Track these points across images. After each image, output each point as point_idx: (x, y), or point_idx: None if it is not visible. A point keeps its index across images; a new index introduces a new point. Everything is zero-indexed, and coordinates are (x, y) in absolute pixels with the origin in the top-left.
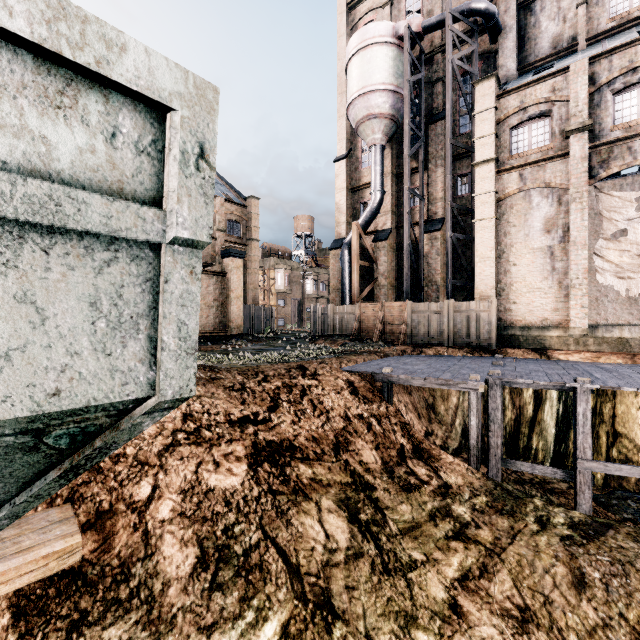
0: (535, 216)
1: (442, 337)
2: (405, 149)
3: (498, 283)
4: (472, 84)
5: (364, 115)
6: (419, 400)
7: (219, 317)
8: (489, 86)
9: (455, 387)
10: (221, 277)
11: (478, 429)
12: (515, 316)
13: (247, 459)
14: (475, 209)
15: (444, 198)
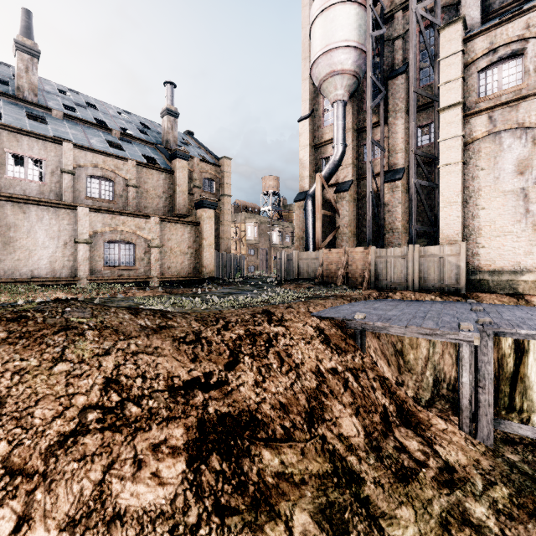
0: (506, 158)
1: (407, 281)
2: (367, 101)
3: (465, 227)
4: (437, 30)
5: (327, 72)
6: (387, 345)
7: (193, 263)
8: (456, 30)
9: (442, 338)
10: (195, 226)
11: (472, 387)
12: (484, 260)
13: (187, 451)
14: (440, 154)
15: (404, 149)
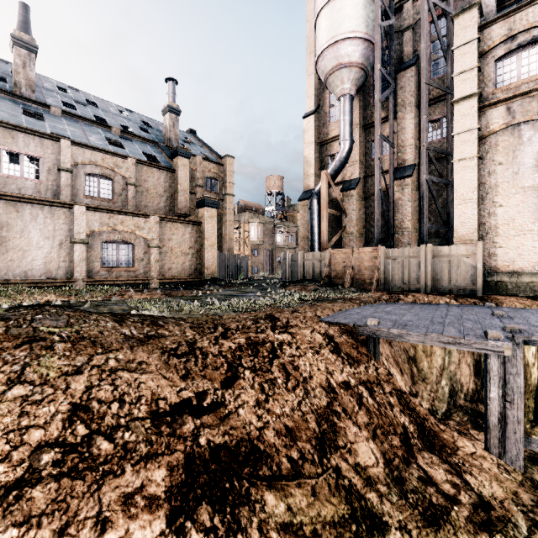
0: (526, 152)
1: (418, 283)
2: (376, 94)
3: (480, 226)
4: (451, 17)
5: (333, 65)
6: (400, 352)
7: (194, 264)
8: (471, 17)
9: (467, 347)
10: (196, 226)
11: (501, 403)
12: (501, 261)
13: (169, 502)
14: (454, 149)
15: (414, 144)
